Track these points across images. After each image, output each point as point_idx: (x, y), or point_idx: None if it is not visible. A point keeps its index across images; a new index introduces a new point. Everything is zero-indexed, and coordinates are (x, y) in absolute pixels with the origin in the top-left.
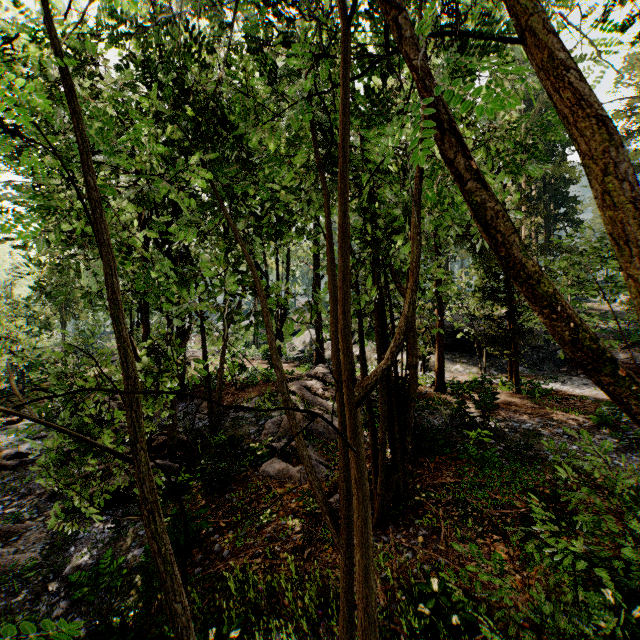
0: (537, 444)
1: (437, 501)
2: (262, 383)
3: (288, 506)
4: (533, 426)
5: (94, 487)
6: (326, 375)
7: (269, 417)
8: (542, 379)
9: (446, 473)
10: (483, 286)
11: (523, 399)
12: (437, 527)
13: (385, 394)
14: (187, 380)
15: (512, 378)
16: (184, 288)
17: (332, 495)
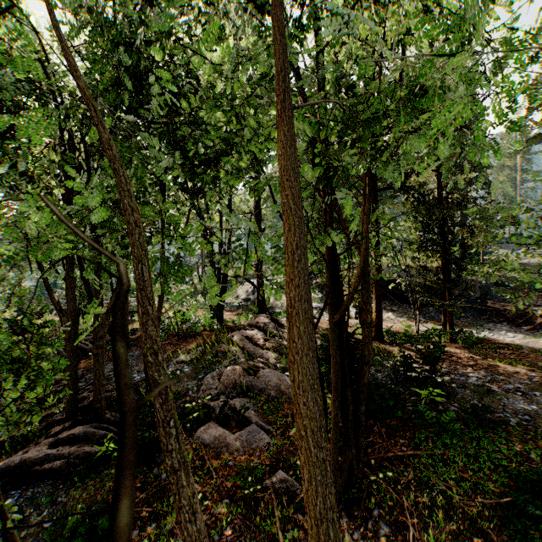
0: (492, 403)
1: (395, 480)
2: (204, 333)
3: (223, 486)
4: (480, 380)
5: (3, 461)
6: (267, 325)
7: (209, 370)
8: (469, 326)
9: (400, 441)
10: (419, 238)
11: (460, 349)
12: (401, 521)
13: (339, 361)
14: (131, 330)
15: (446, 327)
16: (62, 225)
17: (274, 470)
